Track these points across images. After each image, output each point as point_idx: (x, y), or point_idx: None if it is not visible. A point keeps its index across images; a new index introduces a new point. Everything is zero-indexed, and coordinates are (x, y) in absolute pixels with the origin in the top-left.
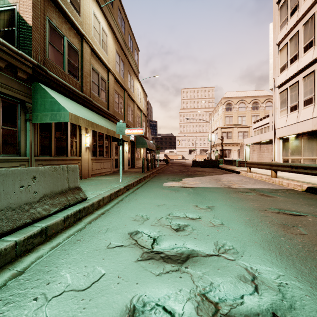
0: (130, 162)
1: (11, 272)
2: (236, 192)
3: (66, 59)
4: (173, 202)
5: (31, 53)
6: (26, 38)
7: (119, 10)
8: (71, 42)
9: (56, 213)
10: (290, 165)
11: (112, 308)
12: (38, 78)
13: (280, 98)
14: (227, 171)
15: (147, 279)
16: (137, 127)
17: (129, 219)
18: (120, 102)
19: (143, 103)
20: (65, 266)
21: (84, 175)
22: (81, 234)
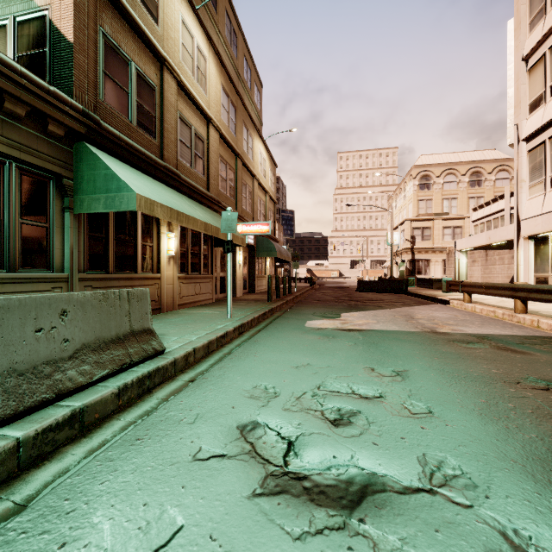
0: (246, 282)
1: (2, 505)
2: (448, 342)
3: (133, 102)
4: (325, 361)
5: (72, 90)
6: (64, 66)
7: (228, 16)
8: (142, 72)
9: (105, 379)
10: None
11: None
12: (84, 135)
13: (530, 162)
14: (423, 300)
15: (275, 547)
16: (260, 220)
17: (240, 395)
18: (228, 177)
19: (270, 179)
20: (105, 500)
21: (166, 305)
22: (147, 425)
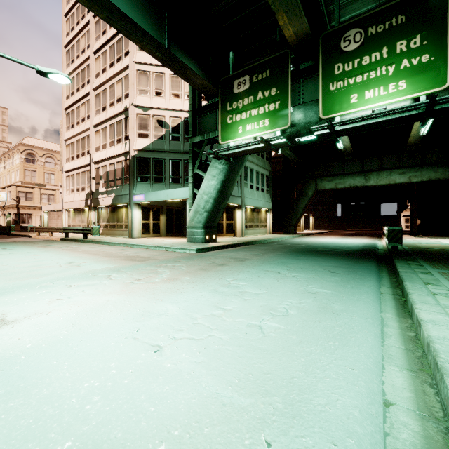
0: None
1: None
2: (15, 242)
3: None
4: None
5: None
6: None
7: None
8: None
9: None
10: (56, 228)
11: None
12: None
13: (67, 181)
14: (18, 236)
15: None
16: None
17: None
18: None
19: None
20: None
21: None
22: None
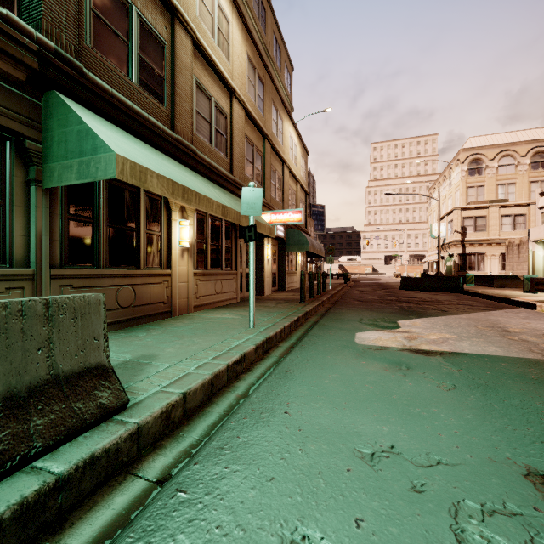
0: (275, 279)
1: None
2: None
3: (135, 56)
4: (424, 439)
5: (41, 23)
6: None
7: None
8: (147, 21)
9: None
10: None
11: None
12: (57, 83)
13: None
14: (494, 302)
15: None
16: None
17: None
18: (255, 161)
19: (302, 167)
20: None
21: (179, 307)
22: None
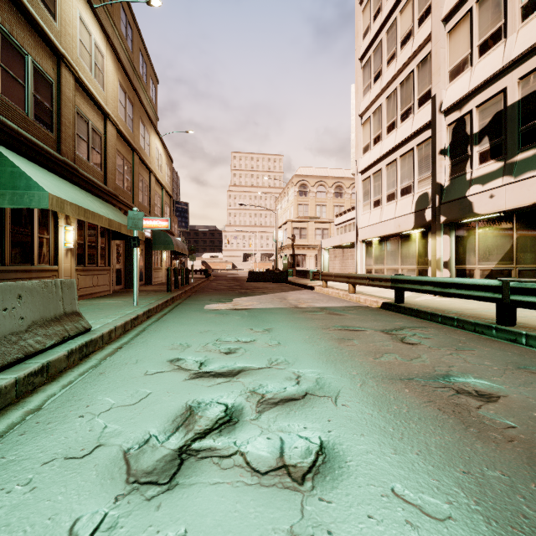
0: (142, 274)
1: (22, 410)
2: (303, 312)
3: (30, 95)
4: (221, 328)
5: None
6: None
7: (123, 9)
8: (39, 66)
9: (52, 347)
10: (367, 277)
11: (169, 409)
12: None
13: (363, 188)
14: (297, 287)
15: (199, 390)
16: (156, 214)
17: (163, 349)
18: (125, 172)
19: (167, 174)
20: (99, 393)
21: None
22: (103, 368)
